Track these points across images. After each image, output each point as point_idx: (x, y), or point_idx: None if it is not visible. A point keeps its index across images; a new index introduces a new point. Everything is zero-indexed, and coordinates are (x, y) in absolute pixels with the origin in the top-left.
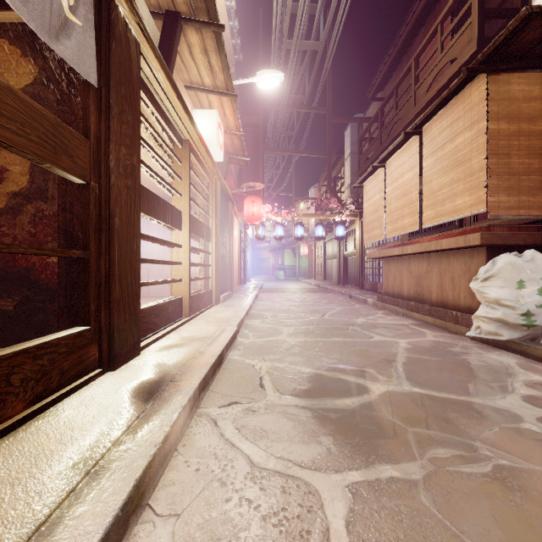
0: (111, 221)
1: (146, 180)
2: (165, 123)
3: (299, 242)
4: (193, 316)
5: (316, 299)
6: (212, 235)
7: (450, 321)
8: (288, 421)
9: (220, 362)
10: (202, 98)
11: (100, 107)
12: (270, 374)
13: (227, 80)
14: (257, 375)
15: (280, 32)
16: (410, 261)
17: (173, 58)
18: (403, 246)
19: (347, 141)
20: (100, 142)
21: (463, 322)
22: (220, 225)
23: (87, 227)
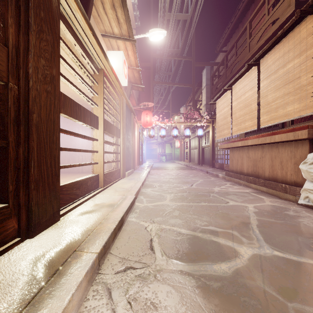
0: (29, 117)
1: (79, 99)
2: (85, 54)
3: (174, 139)
4: (106, 187)
5: (186, 174)
6: (120, 134)
7: (280, 191)
8: (175, 292)
9: (121, 225)
10: (113, 43)
11: (19, 22)
12: (158, 236)
13: (129, 29)
14: (148, 237)
15: (163, 9)
16: (248, 150)
17: (90, 7)
18: (245, 140)
19: (204, 78)
20: (19, 51)
21: (291, 192)
22: (126, 128)
23: (6, 120)
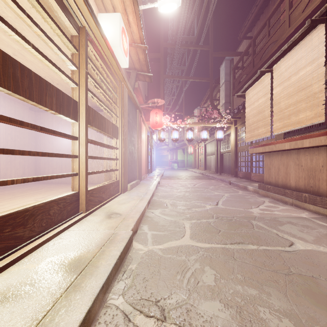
0: None
1: (68, 89)
2: None
3: (187, 145)
4: (91, 210)
5: (204, 185)
6: (120, 133)
7: None
8: None
9: None
10: (107, 2)
11: None
12: None
13: None
14: None
15: None
16: (299, 155)
17: None
18: (297, 140)
19: (222, 73)
20: None
21: None
22: (128, 126)
23: None
